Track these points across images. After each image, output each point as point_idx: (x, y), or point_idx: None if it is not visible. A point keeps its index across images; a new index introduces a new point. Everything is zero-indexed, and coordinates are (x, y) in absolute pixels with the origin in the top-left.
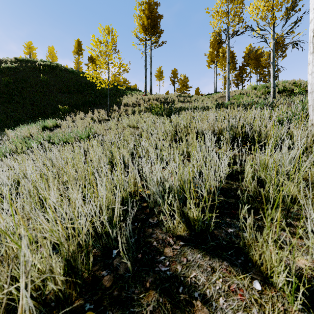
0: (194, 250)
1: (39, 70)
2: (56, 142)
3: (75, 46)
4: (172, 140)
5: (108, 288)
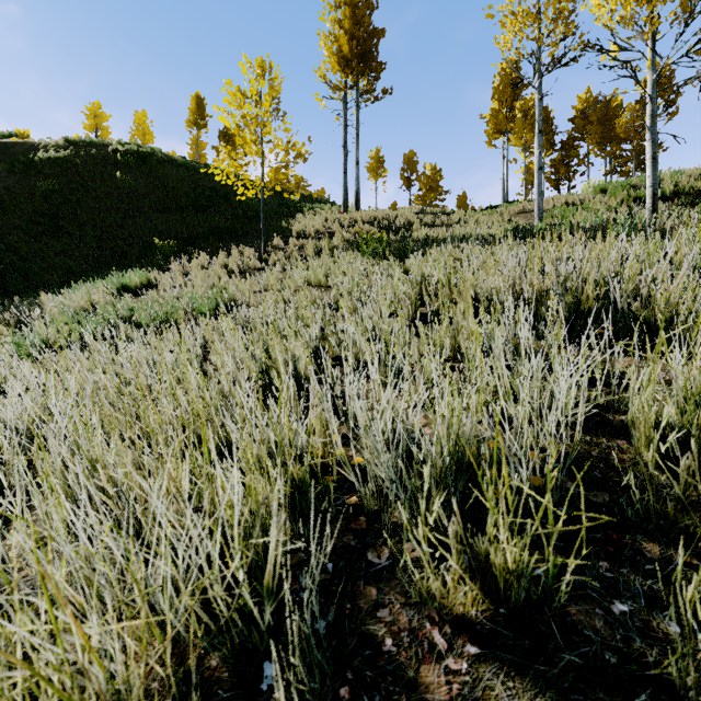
0: (515, 684)
1: (115, 164)
2: (143, 322)
3: (192, 110)
4: (413, 316)
5: None
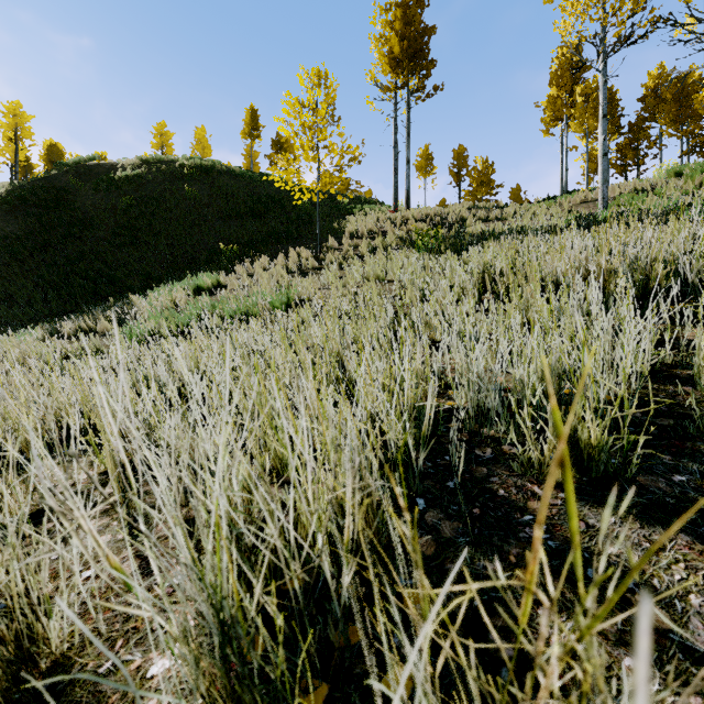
0: (597, 510)
1: (182, 178)
2: (227, 315)
3: (246, 122)
4: (477, 302)
5: (431, 558)
